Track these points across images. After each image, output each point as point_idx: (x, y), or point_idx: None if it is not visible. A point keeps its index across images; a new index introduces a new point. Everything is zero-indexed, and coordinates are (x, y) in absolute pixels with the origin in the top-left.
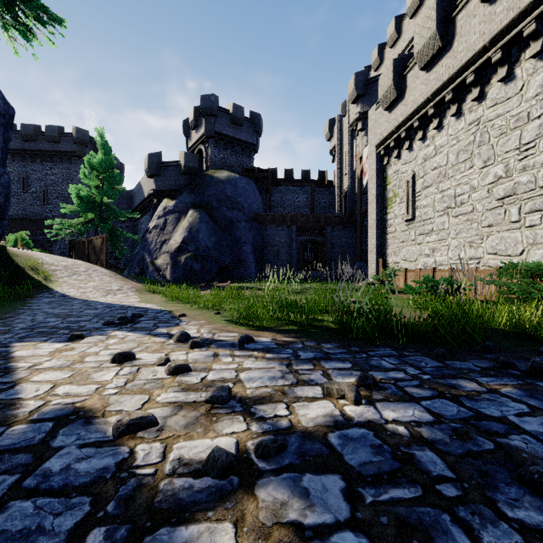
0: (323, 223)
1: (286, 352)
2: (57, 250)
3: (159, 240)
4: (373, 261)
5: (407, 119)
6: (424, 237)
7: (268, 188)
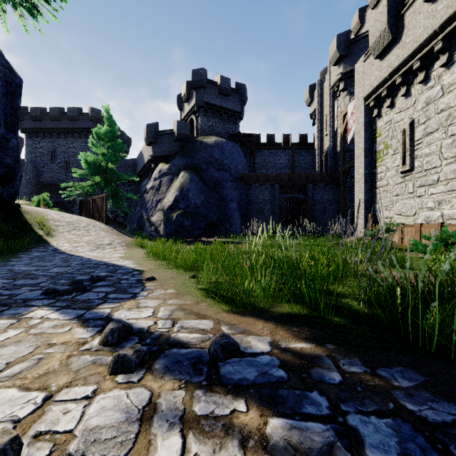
0: (305, 181)
1: (314, 409)
2: (76, 210)
3: (155, 199)
4: (361, 216)
5: (405, 61)
6: (426, 188)
7: (252, 152)
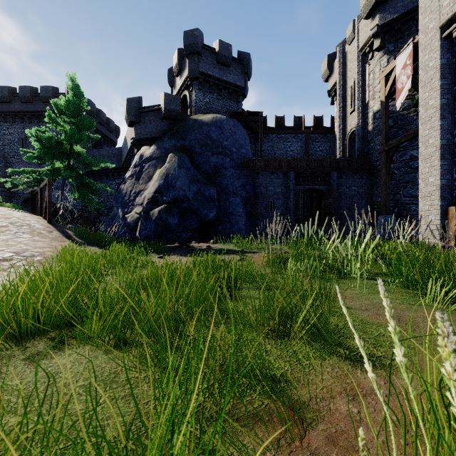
0: (328, 168)
1: None
2: None
3: (133, 191)
4: (434, 211)
5: None
6: None
7: (257, 137)
